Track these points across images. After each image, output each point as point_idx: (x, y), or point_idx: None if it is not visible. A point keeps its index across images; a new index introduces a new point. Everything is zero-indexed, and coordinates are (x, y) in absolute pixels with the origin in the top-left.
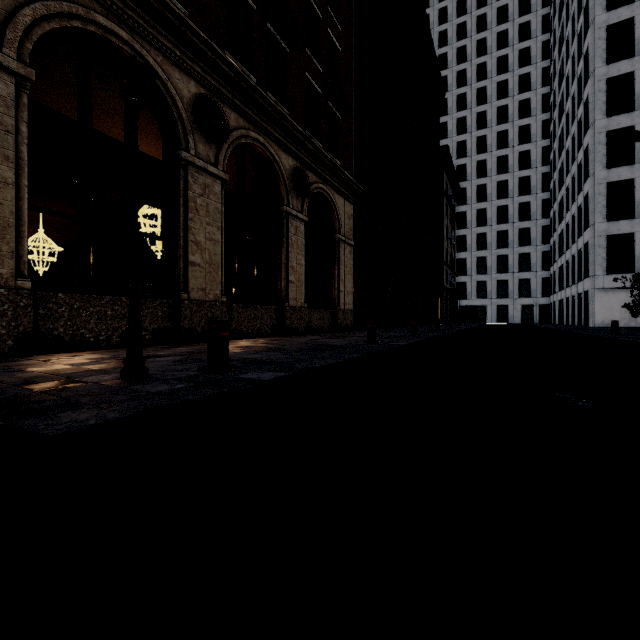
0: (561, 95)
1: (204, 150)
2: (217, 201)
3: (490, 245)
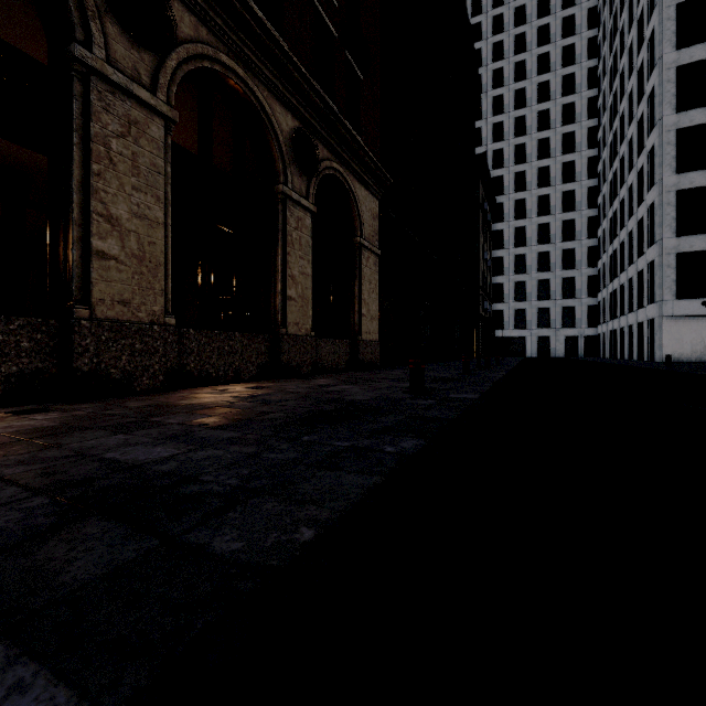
0: (613, 95)
1: (127, 58)
2: (155, 153)
3: (530, 268)
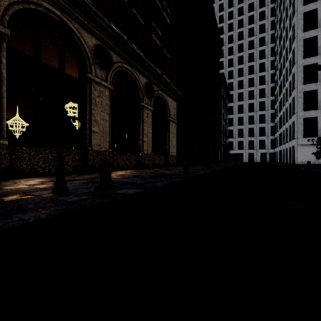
0: (280, 47)
1: (100, 73)
2: (106, 99)
3: (245, 123)
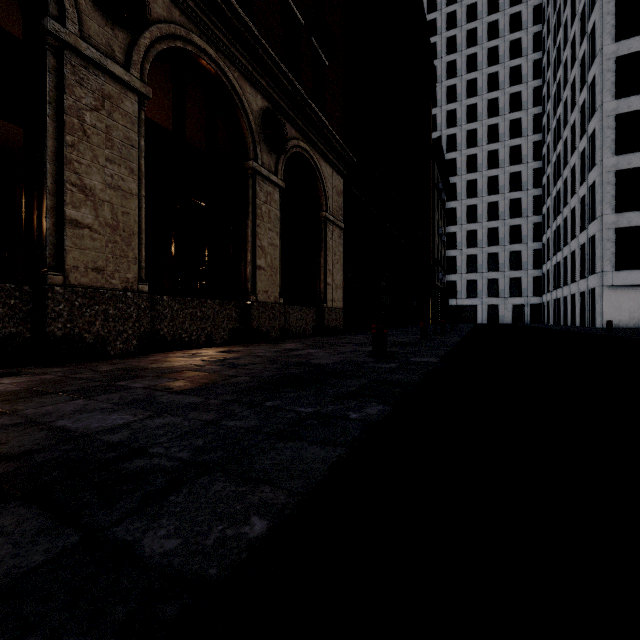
0: (557, 84)
1: (101, 34)
2: (129, 127)
3: (480, 243)
